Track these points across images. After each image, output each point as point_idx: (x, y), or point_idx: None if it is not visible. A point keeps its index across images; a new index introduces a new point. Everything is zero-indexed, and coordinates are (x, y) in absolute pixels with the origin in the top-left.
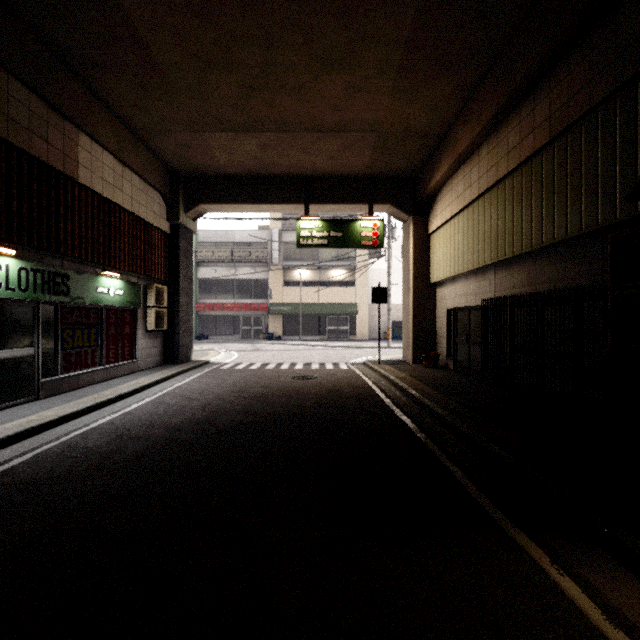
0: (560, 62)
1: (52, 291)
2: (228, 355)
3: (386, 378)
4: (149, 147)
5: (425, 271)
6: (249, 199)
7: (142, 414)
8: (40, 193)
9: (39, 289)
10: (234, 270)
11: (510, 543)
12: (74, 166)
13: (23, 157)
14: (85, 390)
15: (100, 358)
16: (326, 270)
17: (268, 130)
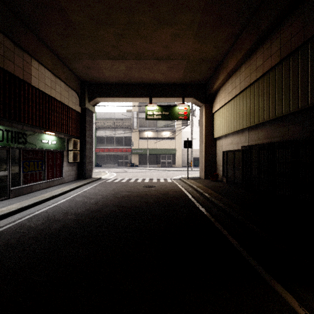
0: (286, 18)
1: (17, 141)
2: (111, 174)
3: (191, 187)
4: (69, 68)
5: (211, 132)
6: (121, 95)
7: (63, 206)
8: (10, 90)
9: (9, 140)
10: (114, 132)
11: (271, 290)
12: (29, 76)
13: (0, 70)
14: (35, 193)
15: (44, 176)
16: (160, 132)
17: (130, 59)
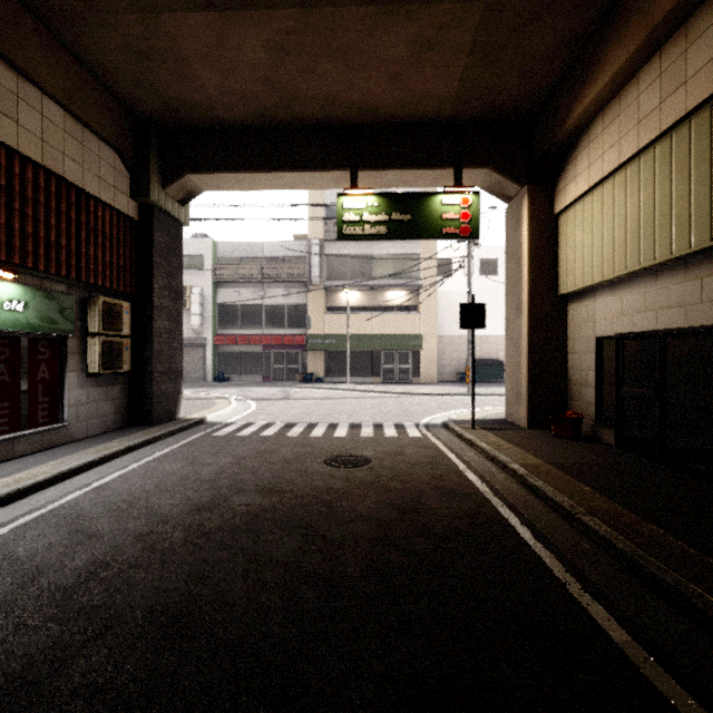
0: None
1: None
2: (242, 407)
3: (501, 466)
4: (82, 59)
5: (549, 275)
6: (262, 164)
7: None
8: None
9: None
10: (263, 292)
11: None
12: None
13: None
14: None
15: None
16: (381, 292)
17: (280, 1)
